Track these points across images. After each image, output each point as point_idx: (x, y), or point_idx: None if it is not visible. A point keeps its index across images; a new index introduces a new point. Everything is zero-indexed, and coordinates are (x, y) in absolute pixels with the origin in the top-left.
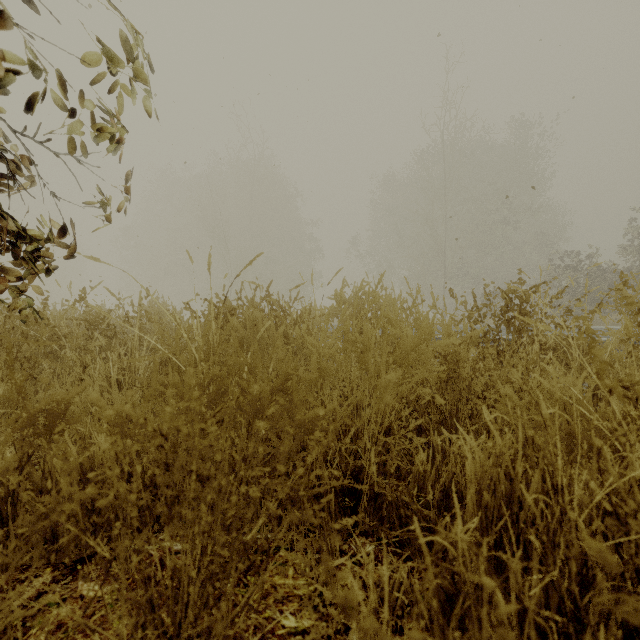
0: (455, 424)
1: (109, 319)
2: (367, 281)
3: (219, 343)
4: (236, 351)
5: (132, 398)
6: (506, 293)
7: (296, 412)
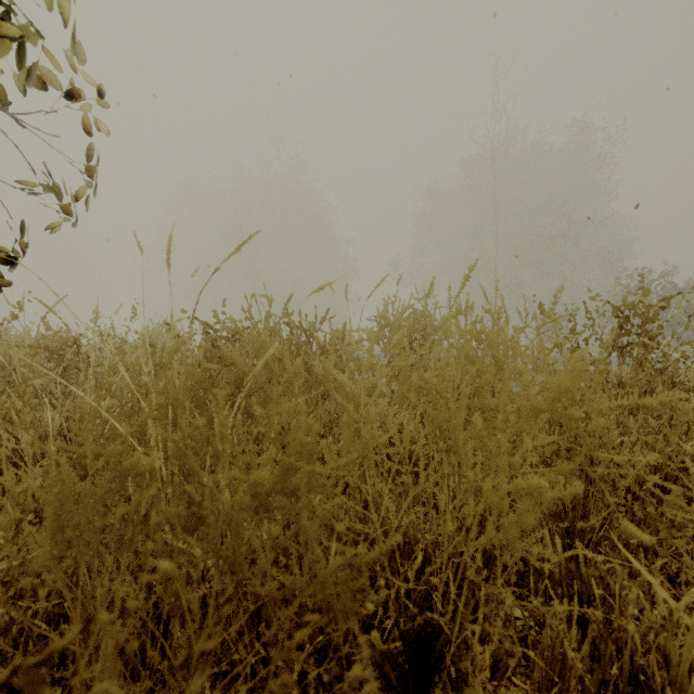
0: (579, 518)
1: (75, 346)
2: (417, 298)
3: (198, 385)
4: (231, 394)
5: (14, 492)
6: (620, 309)
7: (307, 557)
